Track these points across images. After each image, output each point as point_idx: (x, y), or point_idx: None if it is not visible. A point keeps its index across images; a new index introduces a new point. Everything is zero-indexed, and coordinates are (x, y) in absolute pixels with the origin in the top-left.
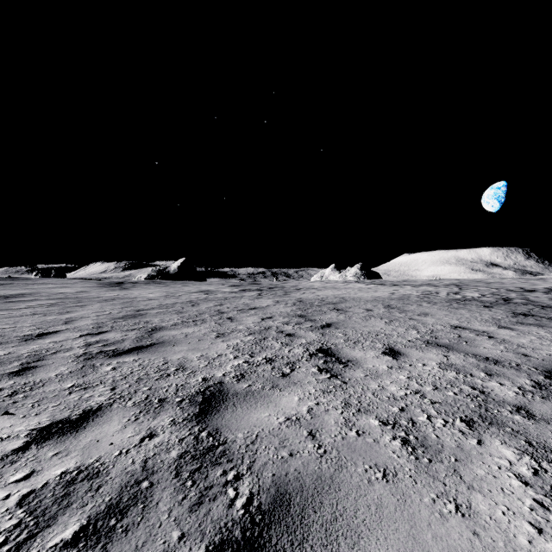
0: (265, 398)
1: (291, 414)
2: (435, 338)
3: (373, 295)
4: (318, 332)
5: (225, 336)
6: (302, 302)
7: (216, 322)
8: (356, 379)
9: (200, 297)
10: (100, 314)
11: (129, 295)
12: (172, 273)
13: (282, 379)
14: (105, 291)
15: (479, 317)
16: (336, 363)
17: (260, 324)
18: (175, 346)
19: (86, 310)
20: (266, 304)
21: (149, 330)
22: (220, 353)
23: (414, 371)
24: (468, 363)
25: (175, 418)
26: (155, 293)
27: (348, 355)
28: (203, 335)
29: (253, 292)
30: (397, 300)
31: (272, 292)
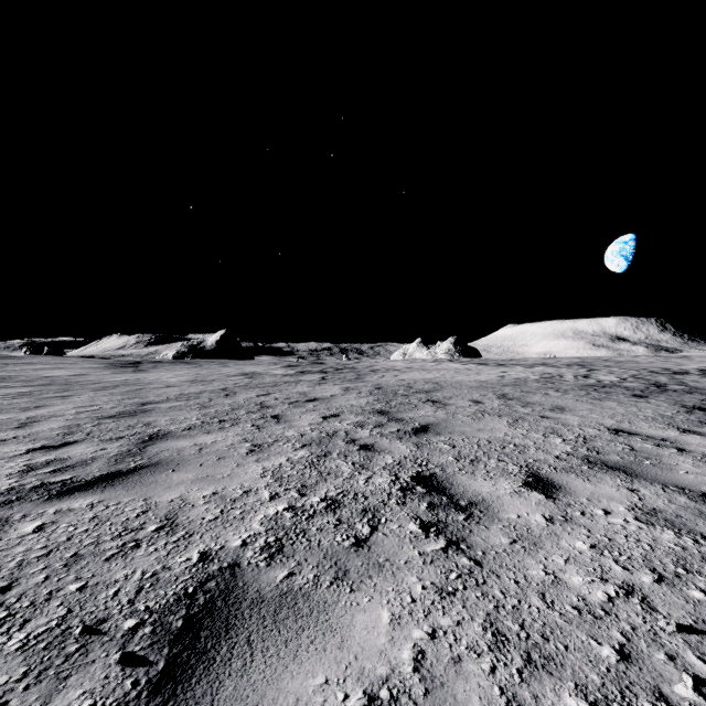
0: (319, 617)
1: (378, 677)
2: (597, 452)
3: (477, 379)
4: (410, 441)
5: (263, 451)
6: (381, 390)
7: (253, 423)
8: (496, 551)
9: (240, 382)
10: (83, 410)
11: (142, 380)
12: (209, 350)
13: (355, 555)
14: (112, 373)
15: (640, 414)
16: (451, 509)
17: (321, 427)
18: (175, 471)
19: (66, 404)
20: (330, 394)
21: (145, 440)
22: (248, 486)
23: (596, 528)
24: (681, 507)
25: (96, 702)
26: (180, 377)
27: (467, 491)
28: (229, 448)
29: (314, 375)
30: (511, 387)
31: (341, 375)
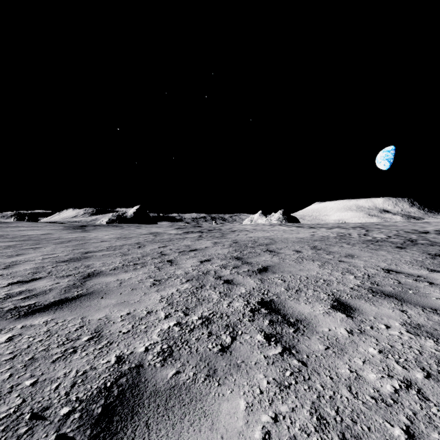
0: (196, 405)
1: None
2: (377, 285)
3: (297, 236)
4: (256, 278)
5: (161, 284)
6: (237, 243)
7: (155, 265)
8: (316, 355)
9: (148, 238)
10: (47, 257)
11: (86, 237)
12: (129, 218)
13: (221, 358)
14: (68, 233)
15: (402, 259)
16: (284, 325)
17: (199, 268)
18: (103, 298)
19: (37, 253)
20: (205, 246)
21: (85, 276)
22: (150, 309)
23: (381, 338)
24: (436, 323)
25: None
26: (110, 235)
27: (294, 311)
28: (139, 282)
29: (194, 234)
30: (319, 241)
31: (211, 234)
